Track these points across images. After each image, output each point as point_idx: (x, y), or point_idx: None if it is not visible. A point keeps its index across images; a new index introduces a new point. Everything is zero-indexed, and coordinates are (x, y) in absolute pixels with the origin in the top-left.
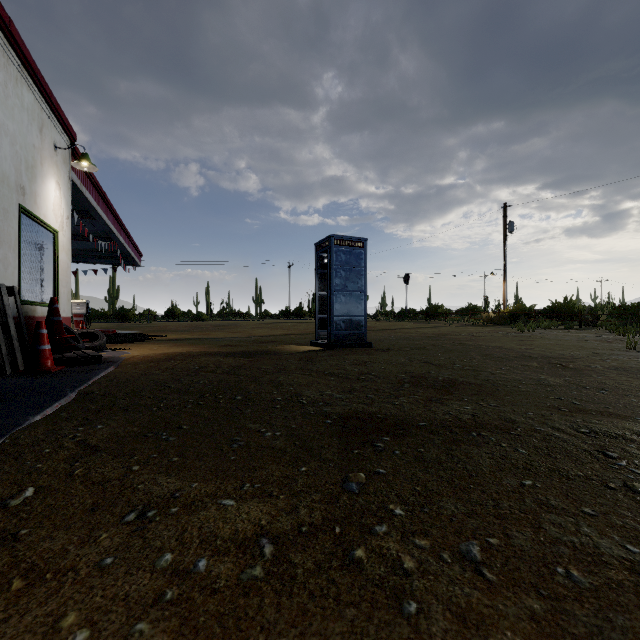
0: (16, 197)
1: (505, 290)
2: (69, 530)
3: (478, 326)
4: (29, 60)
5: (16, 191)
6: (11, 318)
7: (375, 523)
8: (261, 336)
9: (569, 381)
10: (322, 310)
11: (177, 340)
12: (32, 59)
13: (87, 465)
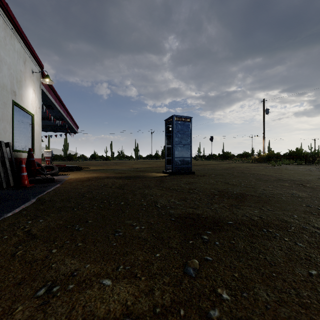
0: (11, 96)
1: (264, 144)
2: None
3: (250, 163)
4: (18, 26)
5: (11, 93)
6: (7, 159)
7: (209, 307)
8: (137, 168)
9: (310, 195)
10: (168, 154)
11: (95, 170)
12: (19, 26)
13: (25, 248)
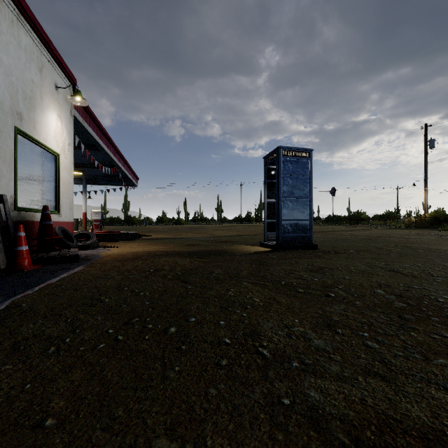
0: (12, 120)
1: (426, 198)
2: None
3: (402, 229)
4: (24, 7)
5: (12, 115)
6: None
7: None
8: (219, 236)
9: None
10: (270, 215)
11: (156, 239)
12: (28, 7)
13: None
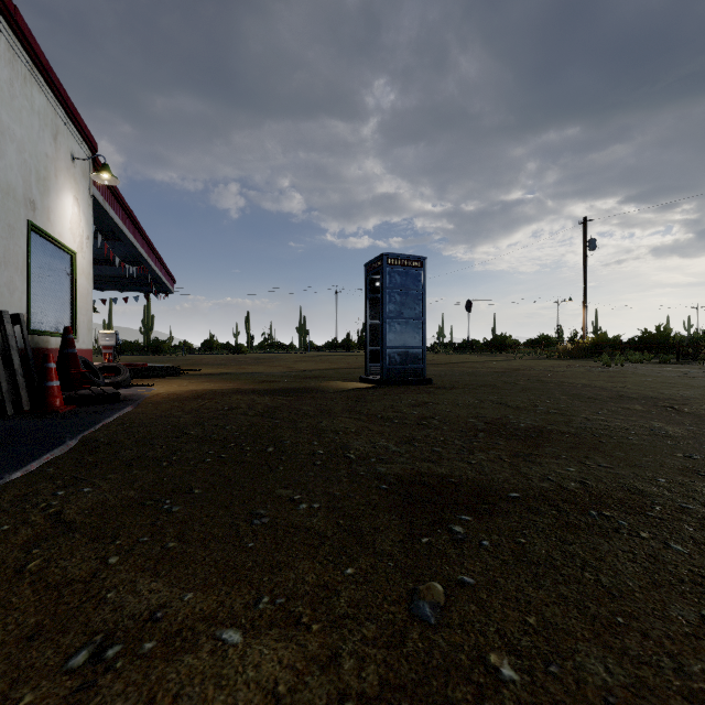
0: (24, 212)
1: (585, 318)
2: None
3: (553, 359)
4: (40, 56)
5: (24, 205)
6: (15, 350)
7: (471, 700)
8: (304, 370)
9: (693, 431)
10: (373, 341)
11: (211, 375)
12: (43, 56)
13: (48, 554)
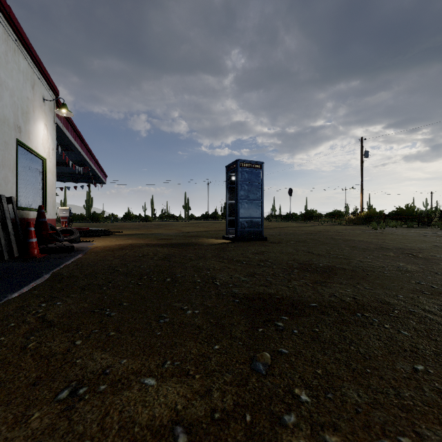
0: (14, 134)
1: (362, 199)
2: (8, 406)
3: (342, 225)
4: (24, 37)
5: (14, 129)
6: (9, 219)
7: (283, 411)
8: (188, 232)
9: (423, 268)
10: (231, 214)
11: (129, 235)
12: (26, 36)
13: (40, 339)
